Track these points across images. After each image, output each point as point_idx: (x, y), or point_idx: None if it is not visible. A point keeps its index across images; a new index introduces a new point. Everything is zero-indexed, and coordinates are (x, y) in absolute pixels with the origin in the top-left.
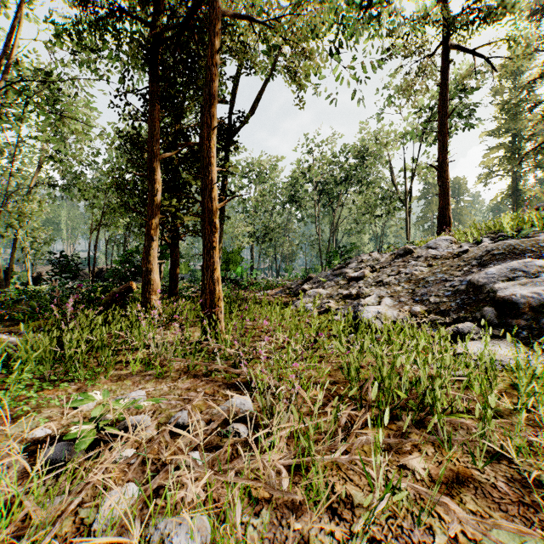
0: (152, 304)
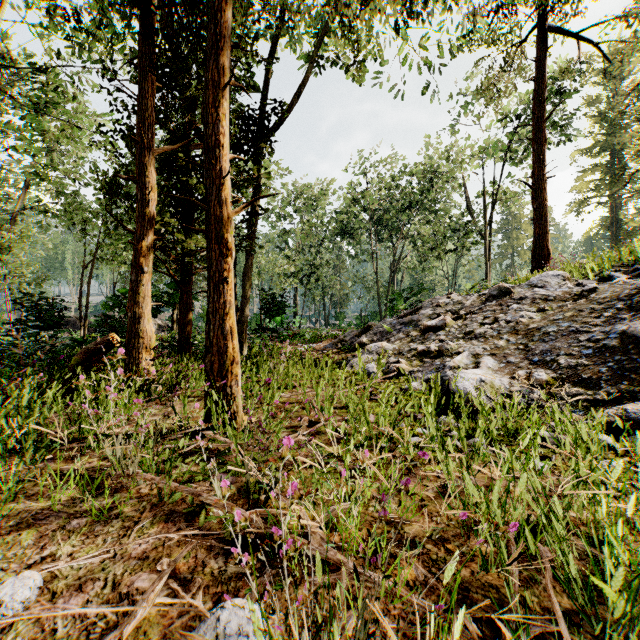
0: (141, 367)
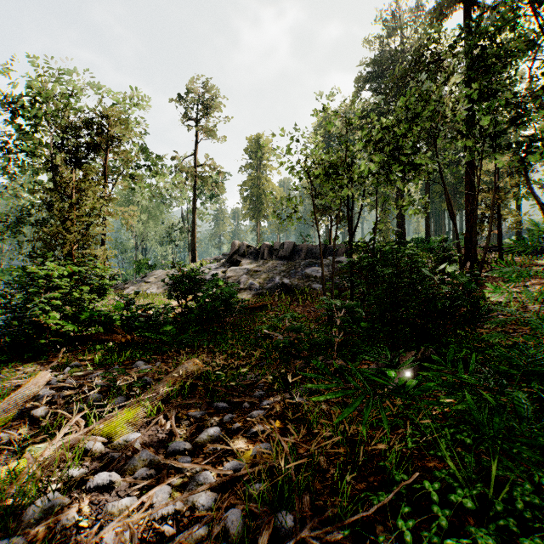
0: None
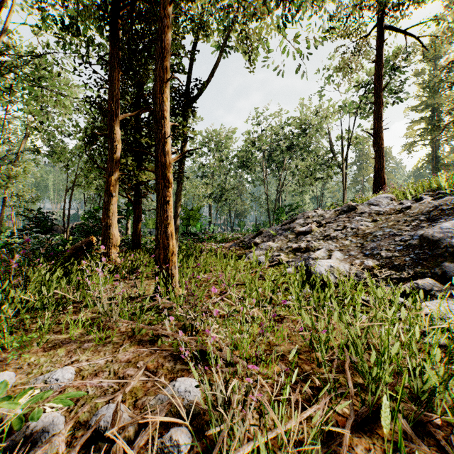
0: (111, 258)
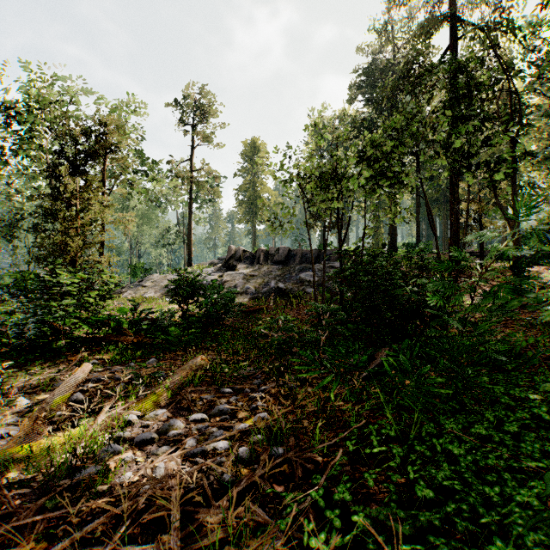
0: None
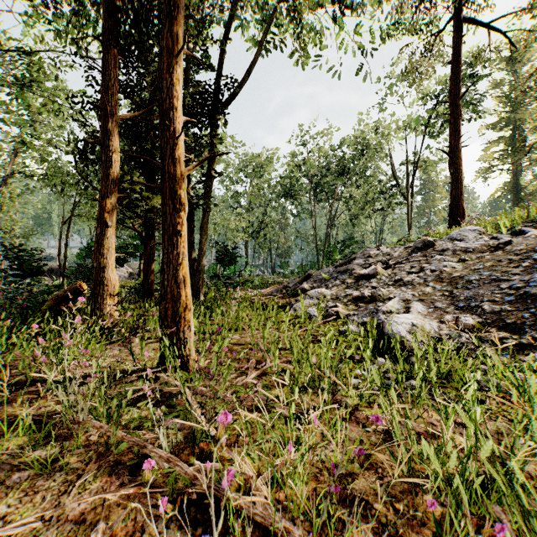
0: (105, 312)
